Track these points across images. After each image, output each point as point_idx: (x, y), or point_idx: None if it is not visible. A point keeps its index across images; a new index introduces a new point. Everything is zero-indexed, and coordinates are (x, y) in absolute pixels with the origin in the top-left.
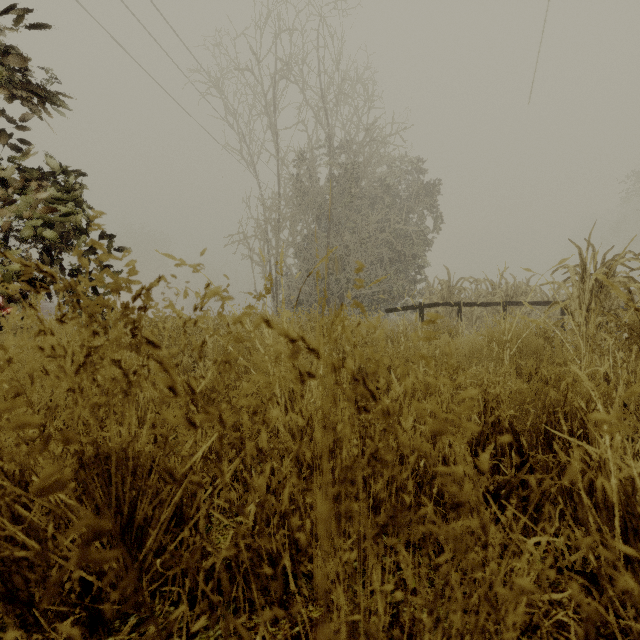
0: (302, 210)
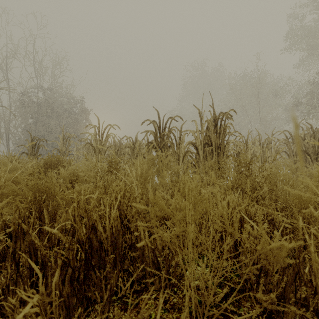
0: (21, 115)
